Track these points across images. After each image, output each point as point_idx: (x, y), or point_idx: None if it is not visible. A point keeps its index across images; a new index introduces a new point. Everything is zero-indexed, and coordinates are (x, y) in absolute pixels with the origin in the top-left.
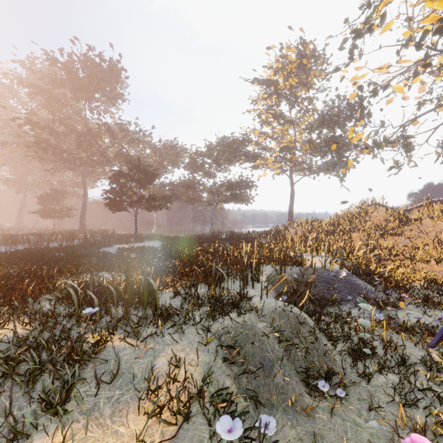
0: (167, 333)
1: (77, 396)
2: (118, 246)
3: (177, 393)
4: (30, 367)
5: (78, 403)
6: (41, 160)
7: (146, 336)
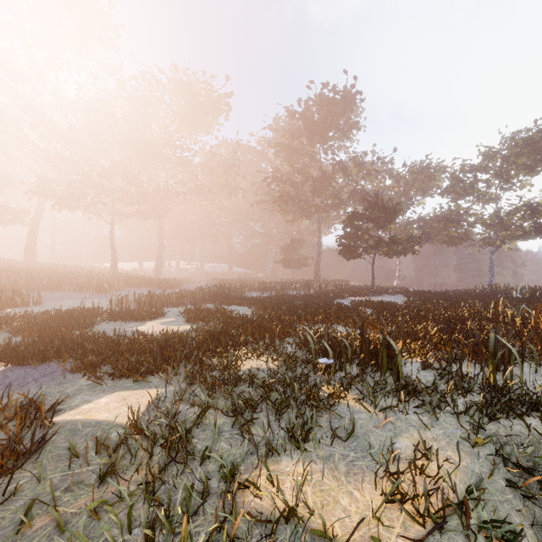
0: (413, 412)
1: (314, 438)
2: (352, 298)
3: (425, 487)
4: (279, 398)
5: (315, 446)
6: (284, 212)
7: (384, 406)
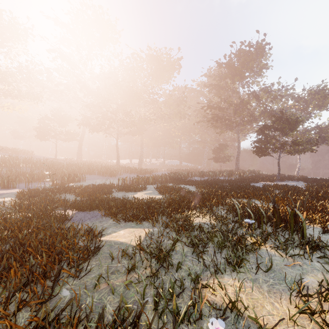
0: (316, 260)
1: (245, 266)
2: (263, 182)
3: None
4: (219, 241)
5: (245, 272)
6: (214, 127)
7: (293, 254)
